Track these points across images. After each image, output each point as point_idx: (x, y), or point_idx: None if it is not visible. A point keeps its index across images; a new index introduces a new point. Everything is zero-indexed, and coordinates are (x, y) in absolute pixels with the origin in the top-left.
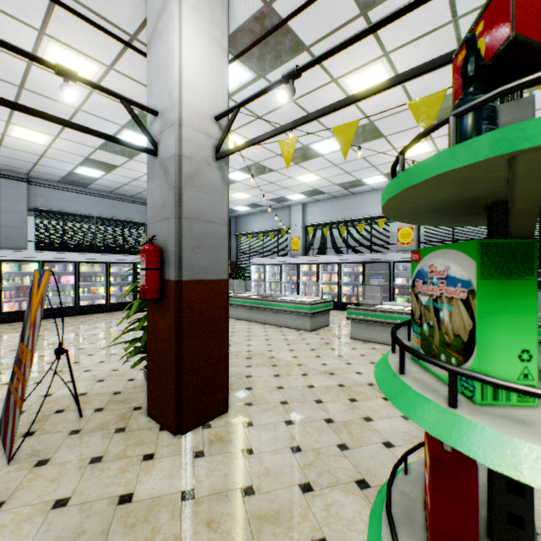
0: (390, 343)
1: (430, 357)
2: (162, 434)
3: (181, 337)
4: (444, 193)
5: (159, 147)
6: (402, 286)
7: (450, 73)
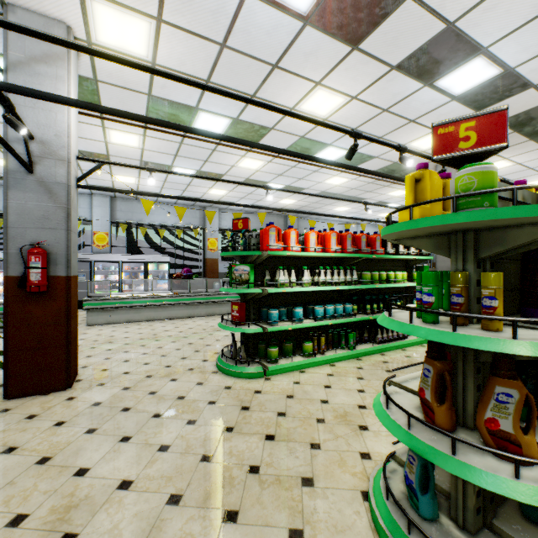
0: (123, 321)
1: (245, 283)
2: (53, 394)
3: (70, 317)
4: (242, 255)
5: (36, 167)
6: (102, 282)
7: (168, 157)
